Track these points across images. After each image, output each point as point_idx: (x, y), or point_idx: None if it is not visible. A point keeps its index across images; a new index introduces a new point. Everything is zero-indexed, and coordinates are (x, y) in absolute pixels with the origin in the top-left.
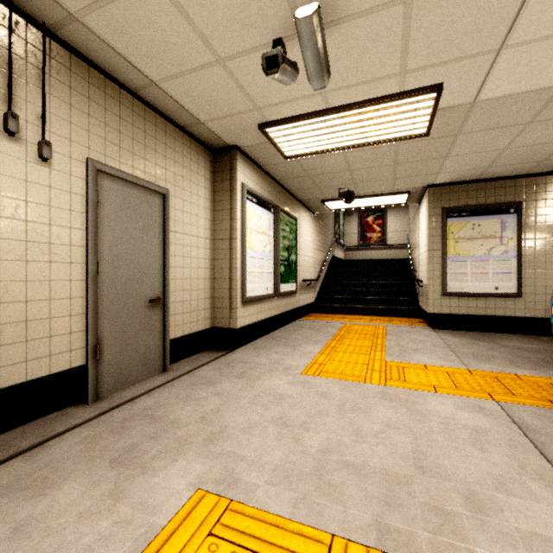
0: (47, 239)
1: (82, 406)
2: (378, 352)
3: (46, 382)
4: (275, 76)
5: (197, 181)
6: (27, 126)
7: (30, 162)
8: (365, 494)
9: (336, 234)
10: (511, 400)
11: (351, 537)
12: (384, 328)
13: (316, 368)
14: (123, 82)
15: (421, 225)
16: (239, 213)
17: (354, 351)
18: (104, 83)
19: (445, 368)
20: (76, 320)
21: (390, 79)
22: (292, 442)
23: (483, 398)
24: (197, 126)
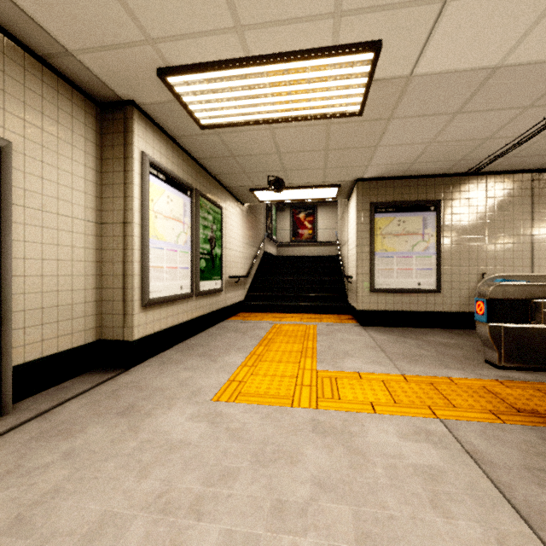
0: None
1: None
2: (309, 359)
3: None
4: None
5: (71, 140)
6: None
7: None
8: None
9: (268, 229)
10: (455, 415)
11: None
12: (314, 328)
13: (234, 388)
14: None
15: (350, 220)
16: (138, 190)
17: (282, 359)
18: None
19: (380, 375)
20: None
21: (322, 22)
22: None
23: (426, 416)
24: (65, 59)
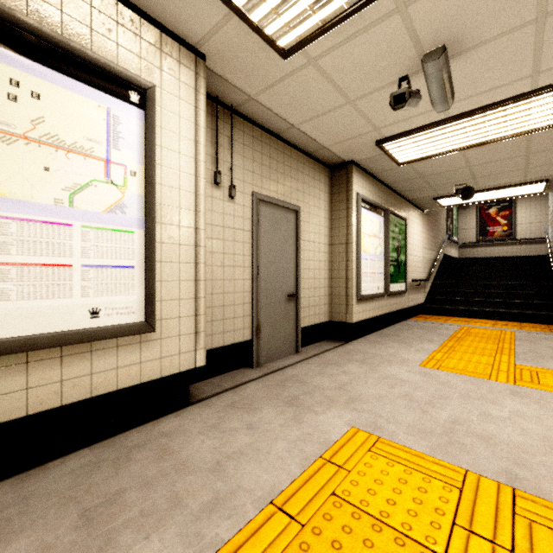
0: (233, 251)
1: (249, 369)
2: (505, 356)
3: (230, 349)
4: (401, 109)
5: (318, 196)
6: (223, 177)
7: (225, 201)
8: (495, 455)
9: (448, 230)
10: None
11: (482, 475)
12: (512, 333)
13: (434, 363)
14: (271, 130)
15: None
16: (354, 220)
17: (475, 352)
18: (261, 134)
19: None
20: (246, 307)
21: (519, 82)
22: (420, 413)
23: None
24: (320, 151)
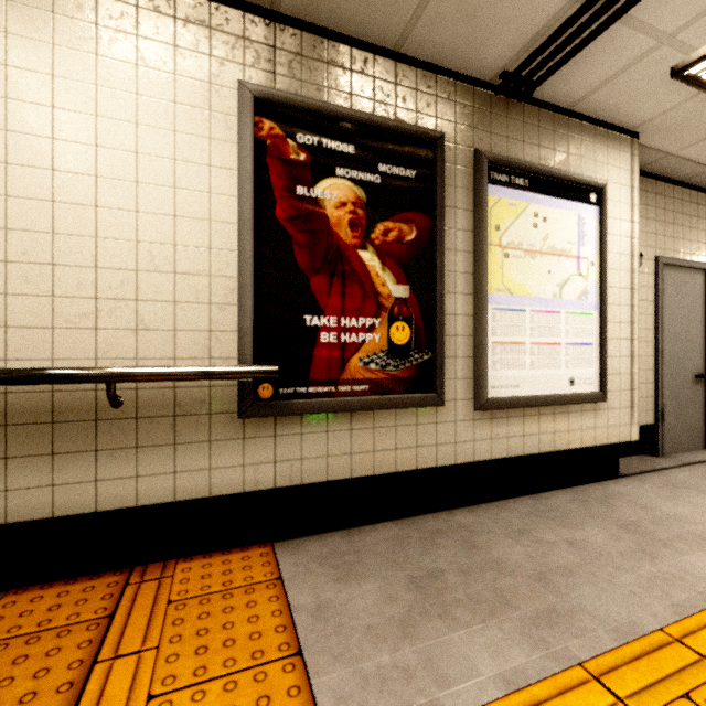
0: None
1: (652, 457)
2: None
3: None
4: None
5: None
6: None
7: None
8: None
9: None
10: None
11: None
12: None
13: None
14: (675, 179)
15: None
16: None
17: None
18: (663, 188)
19: None
20: (648, 387)
21: None
22: None
23: None
24: None
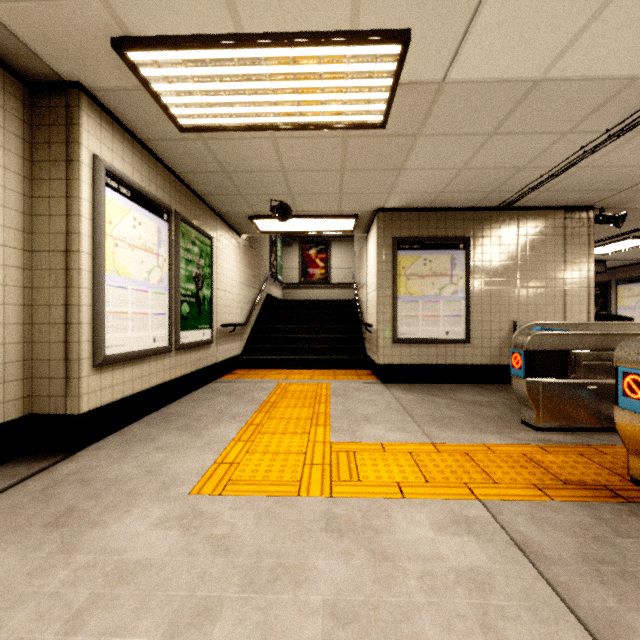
0: None
1: None
2: (321, 428)
3: None
4: None
5: None
6: None
7: None
8: None
9: (272, 267)
10: (497, 494)
11: None
12: (328, 387)
13: (222, 474)
14: None
15: (369, 258)
16: (88, 207)
17: (288, 429)
18: None
19: (407, 445)
20: None
21: None
22: None
23: (464, 498)
24: None
